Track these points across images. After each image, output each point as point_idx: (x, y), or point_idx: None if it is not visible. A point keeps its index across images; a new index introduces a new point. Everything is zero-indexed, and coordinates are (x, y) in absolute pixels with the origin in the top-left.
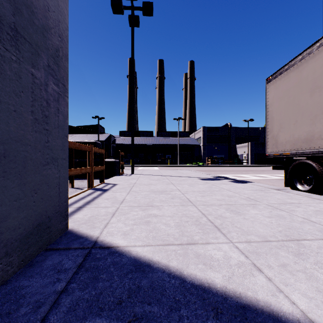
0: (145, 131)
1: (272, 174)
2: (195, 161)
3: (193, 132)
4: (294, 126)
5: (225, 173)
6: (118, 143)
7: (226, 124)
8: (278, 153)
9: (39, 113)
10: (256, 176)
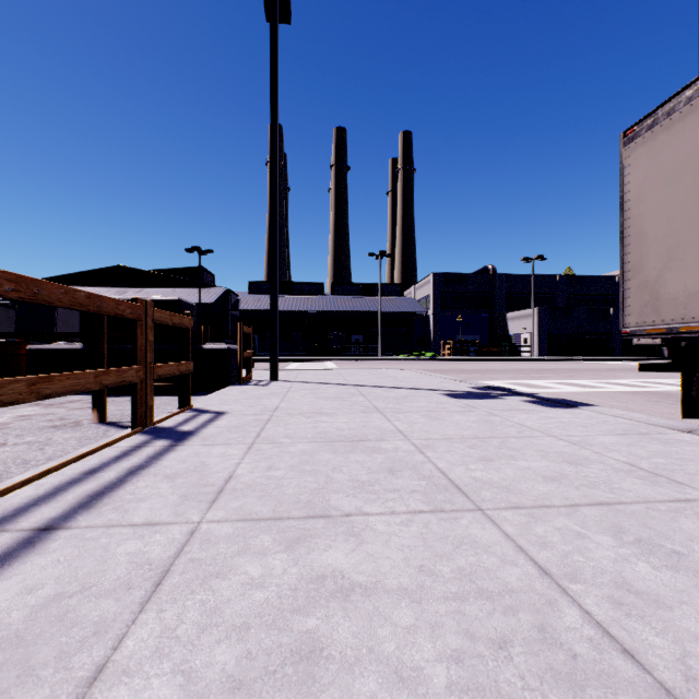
0: (305, 284)
1: (603, 379)
2: (416, 348)
3: (412, 286)
4: None
5: (493, 377)
6: (246, 308)
7: (485, 268)
8: (663, 326)
9: None
10: (569, 386)
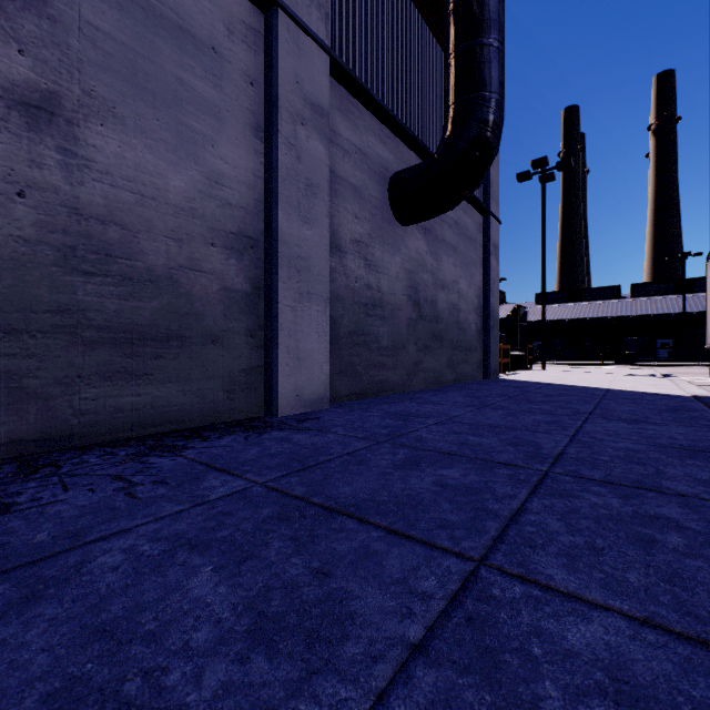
0: (596, 289)
1: None
2: None
3: None
4: None
5: None
6: (533, 319)
7: None
8: (707, 346)
9: (495, 342)
10: None
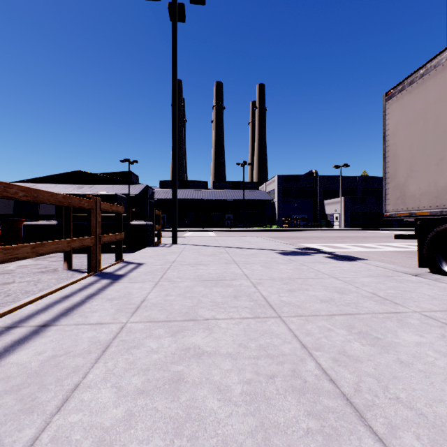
0: (196, 182)
1: (381, 243)
2: (267, 223)
3: (264, 183)
4: (437, 167)
5: (312, 241)
6: (158, 197)
7: (310, 172)
8: (407, 212)
9: None
10: (359, 247)
